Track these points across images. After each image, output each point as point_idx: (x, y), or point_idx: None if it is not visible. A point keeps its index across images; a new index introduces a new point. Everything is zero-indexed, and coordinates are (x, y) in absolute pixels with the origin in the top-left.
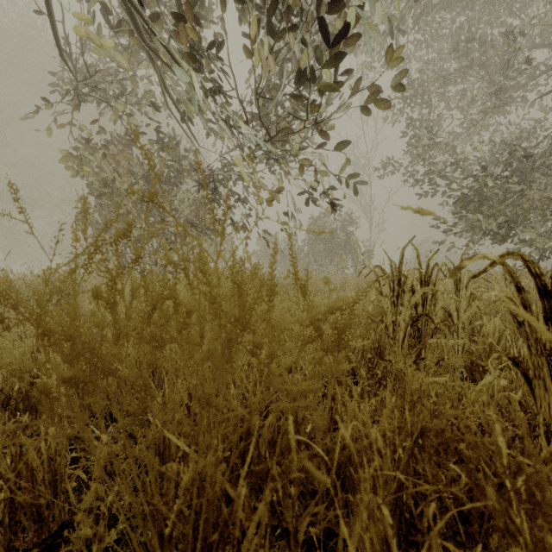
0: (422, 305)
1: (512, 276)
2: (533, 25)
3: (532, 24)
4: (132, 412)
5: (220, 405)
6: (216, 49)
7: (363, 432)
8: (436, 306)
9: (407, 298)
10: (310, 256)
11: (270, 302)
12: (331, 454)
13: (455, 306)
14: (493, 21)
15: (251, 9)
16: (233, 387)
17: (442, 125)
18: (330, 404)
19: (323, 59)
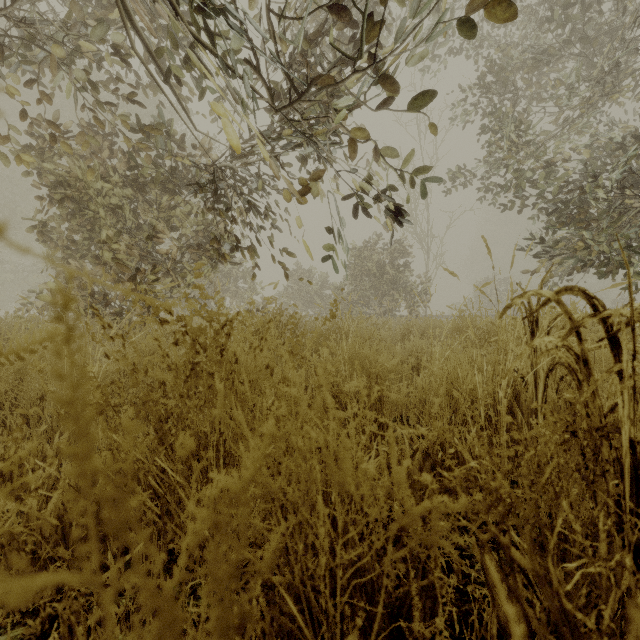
0: None
1: None
2: None
3: None
4: None
5: None
6: None
7: None
8: None
9: None
10: (353, 295)
11: None
12: None
13: None
14: None
15: None
16: None
17: (527, 123)
18: None
19: None
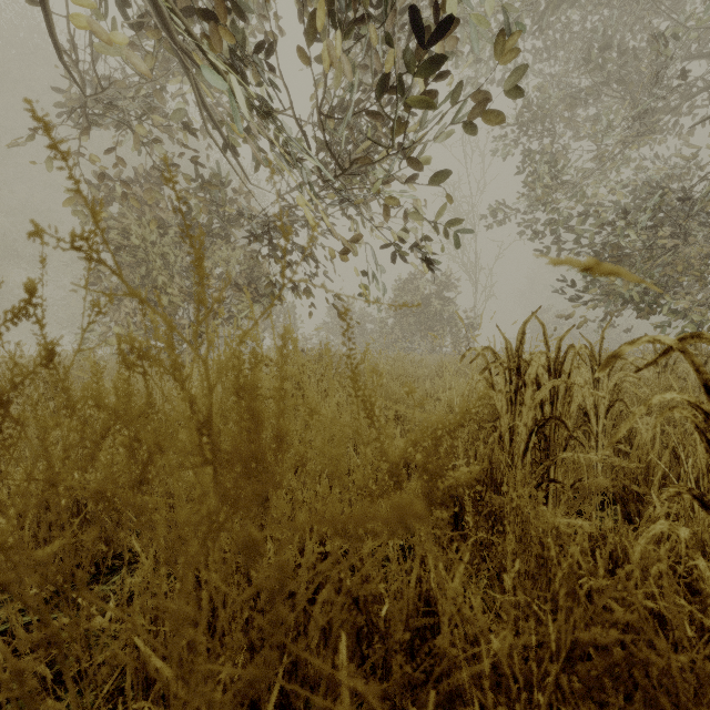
0: (550, 404)
1: (699, 370)
2: (688, 28)
3: (687, 27)
4: (44, 642)
5: (199, 642)
6: (268, 52)
7: (472, 651)
8: (571, 405)
9: (530, 394)
10: (396, 330)
11: (277, 462)
12: (417, 692)
13: (593, 402)
14: (636, 24)
15: (316, 1)
16: (270, 540)
17: (568, 159)
18: (418, 572)
19: (411, 64)
